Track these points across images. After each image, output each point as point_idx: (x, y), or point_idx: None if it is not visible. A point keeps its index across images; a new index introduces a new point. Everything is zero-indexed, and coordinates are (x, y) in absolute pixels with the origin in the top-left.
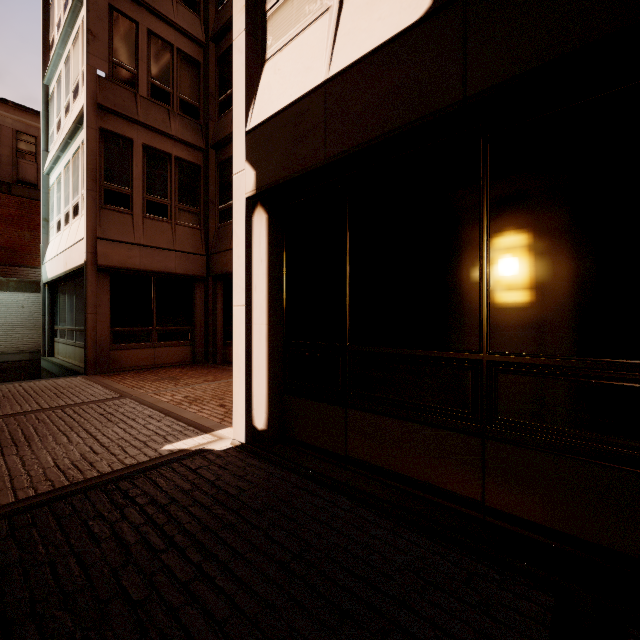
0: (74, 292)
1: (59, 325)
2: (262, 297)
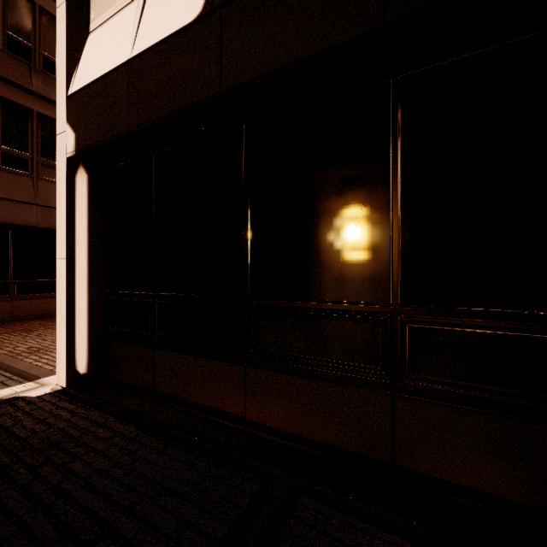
0: None
1: None
2: (83, 251)
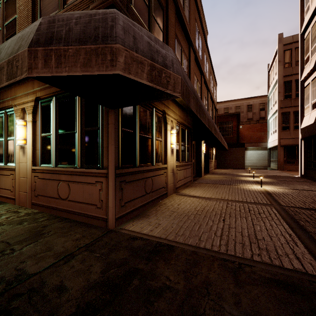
0: (275, 151)
1: (271, 159)
2: (303, 154)
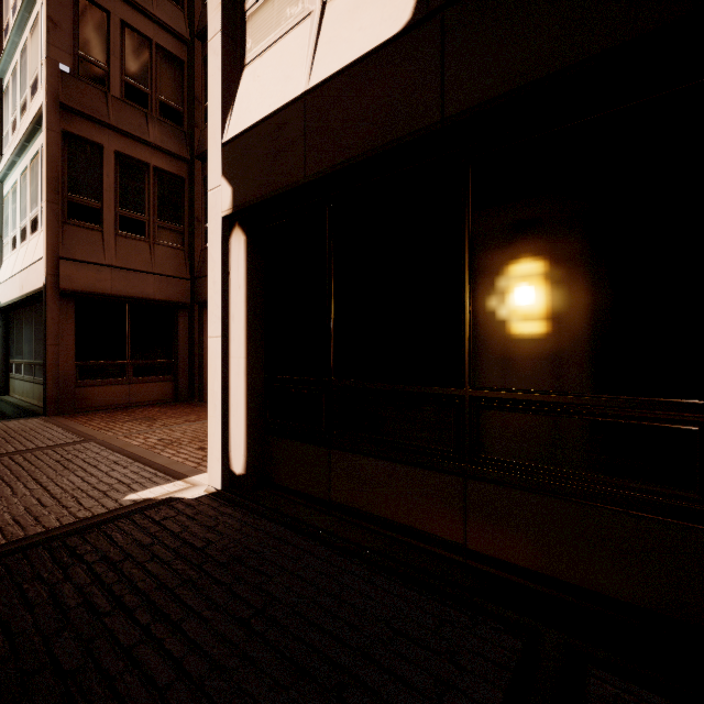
0: (32, 320)
1: (15, 358)
2: (240, 327)
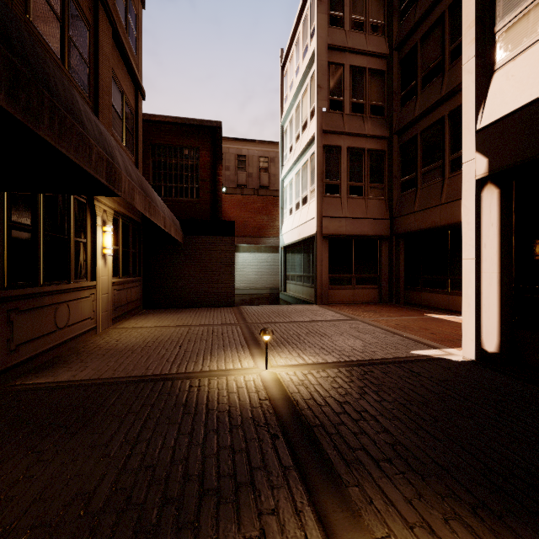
0: (302, 252)
1: (290, 273)
2: (492, 252)
